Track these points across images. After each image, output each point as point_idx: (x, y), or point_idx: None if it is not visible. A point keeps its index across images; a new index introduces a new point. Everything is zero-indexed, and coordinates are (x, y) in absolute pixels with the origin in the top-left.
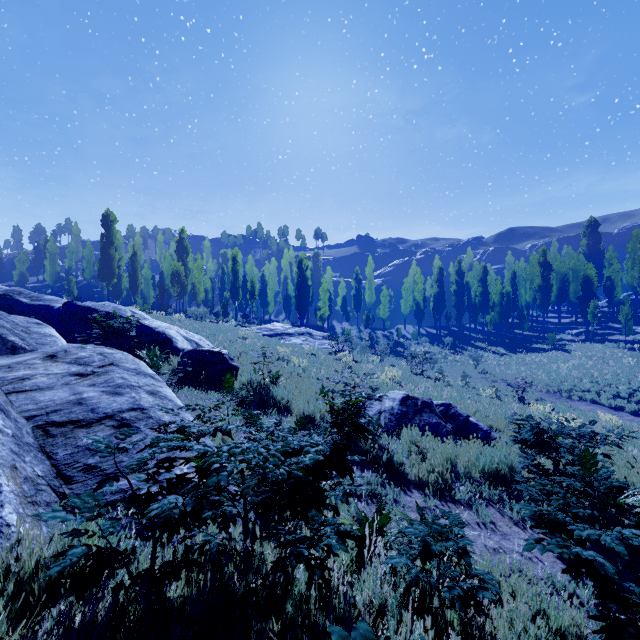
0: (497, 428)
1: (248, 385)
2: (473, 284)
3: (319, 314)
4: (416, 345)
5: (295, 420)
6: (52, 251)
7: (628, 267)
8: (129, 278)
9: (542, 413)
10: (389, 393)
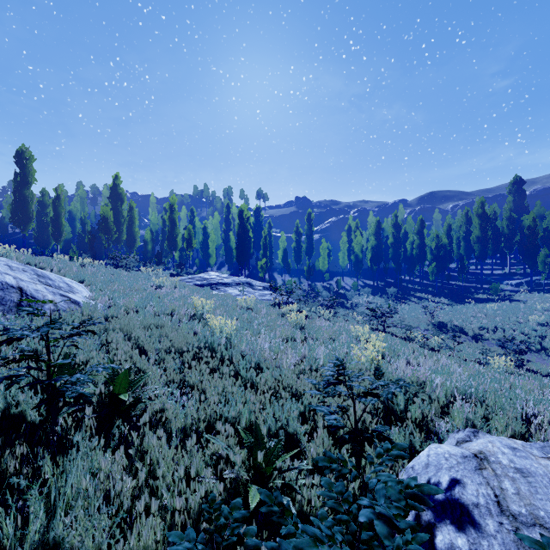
0: None
1: None
2: (407, 238)
3: (260, 264)
4: (357, 296)
5: None
6: None
7: None
8: (52, 224)
9: None
10: (504, 471)
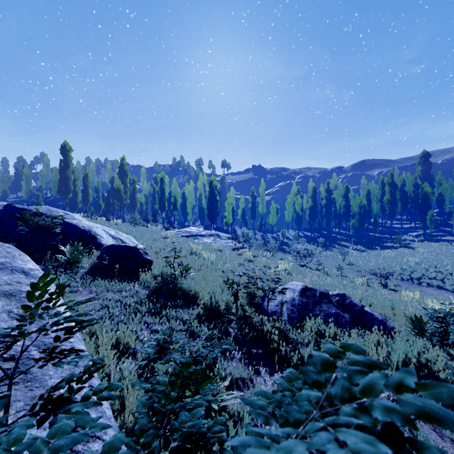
0: (385, 315)
1: (160, 277)
2: (338, 199)
3: (225, 221)
4: (297, 244)
5: (200, 313)
6: (27, 174)
7: (453, 186)
8: (82, 193)
9: (413, 299)
10: (288, 284)
